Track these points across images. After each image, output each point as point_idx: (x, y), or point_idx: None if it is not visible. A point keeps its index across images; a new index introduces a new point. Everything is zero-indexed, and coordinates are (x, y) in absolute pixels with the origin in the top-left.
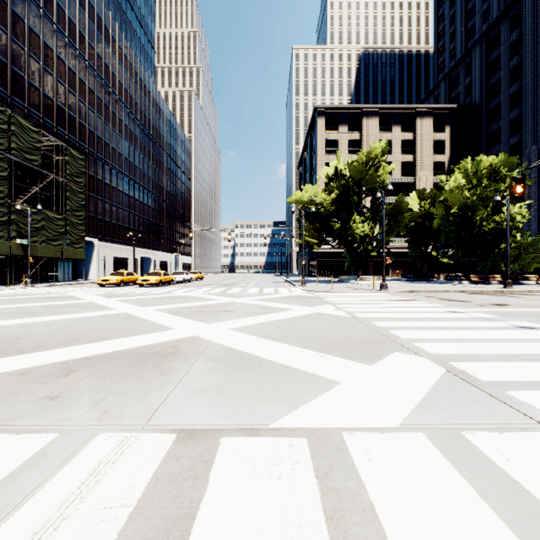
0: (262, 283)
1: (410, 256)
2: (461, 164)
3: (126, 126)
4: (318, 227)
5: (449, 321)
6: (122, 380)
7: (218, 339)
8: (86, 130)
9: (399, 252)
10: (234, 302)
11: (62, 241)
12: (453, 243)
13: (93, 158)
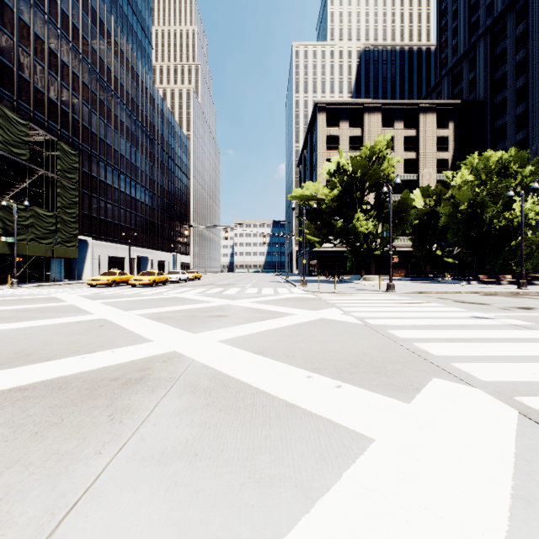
0: (261, 283)
1: (413, 256)
2: (468, 159)
3: (122, 122)
4: (319, 224)
5: (480, 330)
6: (47, 434)
7: (203, 357)
8: (80, 125)
9: (402, 251)
10: (230, 305)
11: (52, 240)
12: (461, 241)
13: (87, 154)
